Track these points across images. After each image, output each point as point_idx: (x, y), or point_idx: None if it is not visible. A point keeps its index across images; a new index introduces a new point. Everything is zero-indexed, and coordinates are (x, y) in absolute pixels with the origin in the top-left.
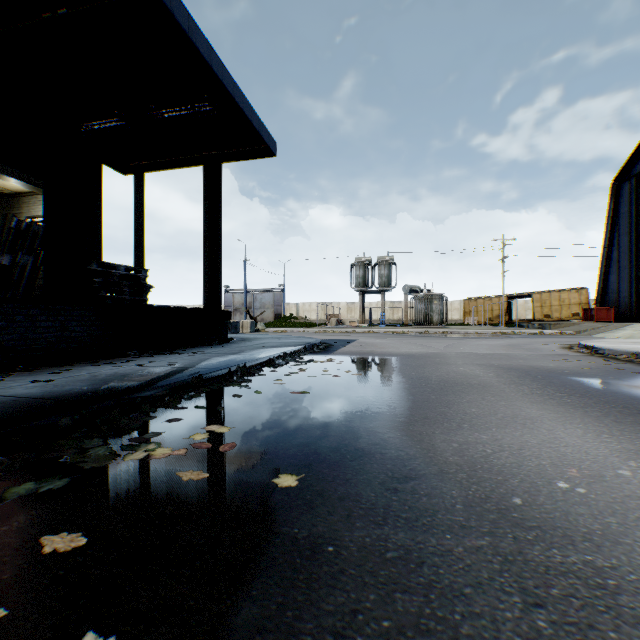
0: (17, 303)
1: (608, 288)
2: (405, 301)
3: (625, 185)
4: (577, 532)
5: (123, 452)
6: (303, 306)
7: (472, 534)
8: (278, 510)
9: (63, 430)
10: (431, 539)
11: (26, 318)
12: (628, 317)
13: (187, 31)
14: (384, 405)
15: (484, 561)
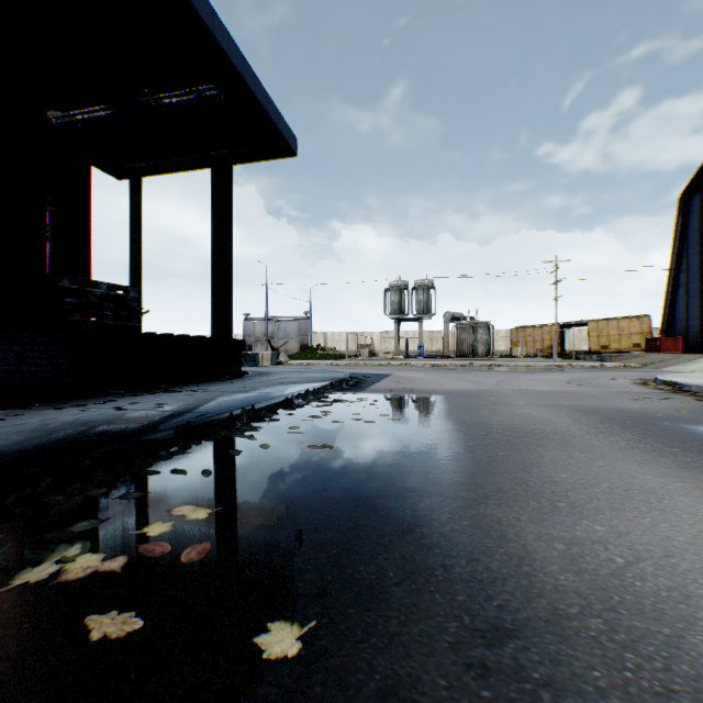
0: None
1: (675, 315)
2: (446, 330)
3: (695, 199)
4: None
5: (22, 563)
6: (332, 336)
7: None
8: None
9: None
10: None
11: None
12: (698, 348)
13: None
14: (436, 467)
15: None
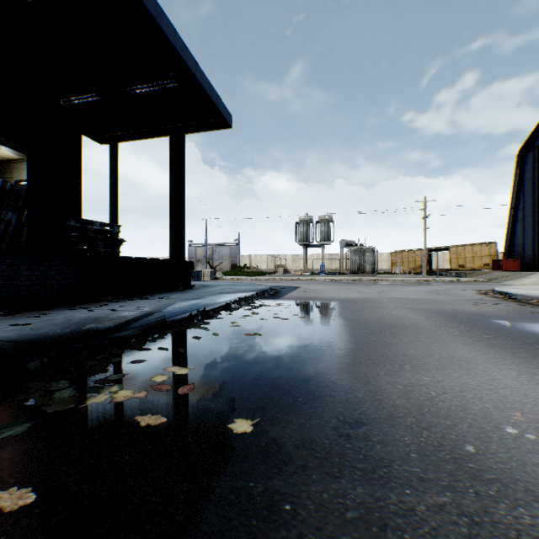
0: (1, 254)
1: (514, 242)
2: (342, 253)
3: (529, 155)
4: (538, 486)
5: (87, 394)
6: (255, 258)
7: (432, 488)
8: (233, 459)
9: (32, 373)
10: (390, 495)
11: (10, 268)
12: (531, 267)
13: (154, 15)
14: (330, 346)
15: (450, 523)
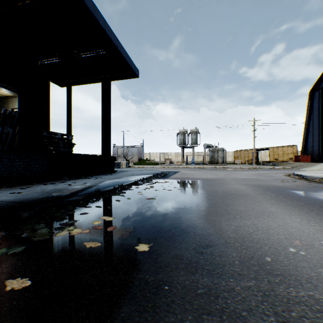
0: (4, 152)
1: (307, 145)
2: (204, 152)
3: (316, 93)
4: (303, 277)
5: (56, 231)
6: (153, 154)
7: (245, 279)
8: (138, 264)
9: (24, 219)
10: (222, 282)
11: (9, 160)
12: (317, 160)
13: (92, 12)
14: (194, 205)
15: (252, 295)
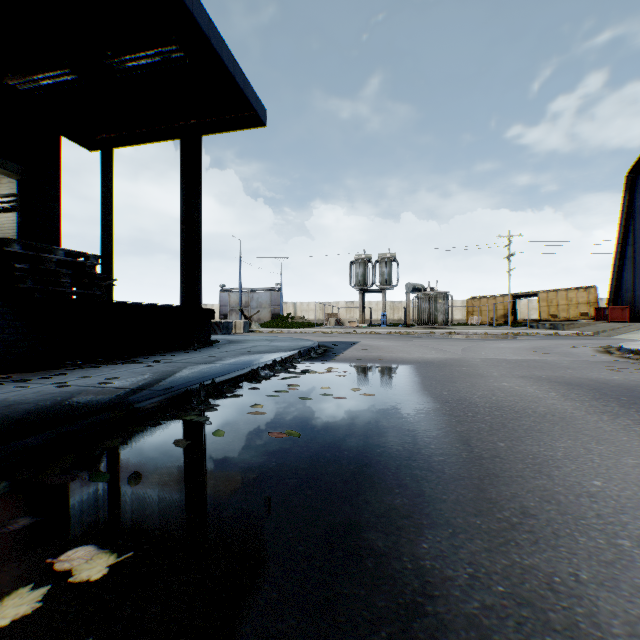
0: None
1: (622, 286)
2: (407, 300)
3: None
4: None
5: None
6: (301, 306)
7: None
8: None
9: None
10: None
11: None
12: None
13: None
14: (429, 468)
15: None
